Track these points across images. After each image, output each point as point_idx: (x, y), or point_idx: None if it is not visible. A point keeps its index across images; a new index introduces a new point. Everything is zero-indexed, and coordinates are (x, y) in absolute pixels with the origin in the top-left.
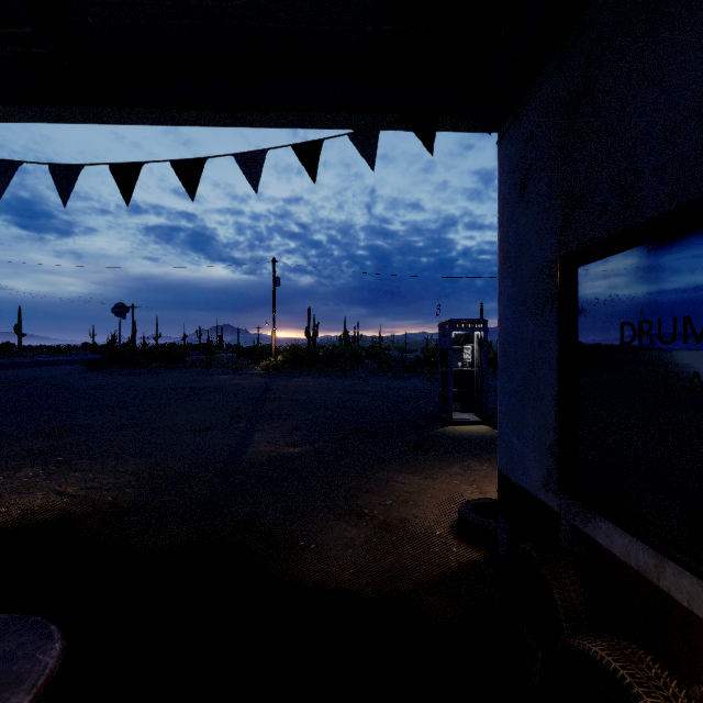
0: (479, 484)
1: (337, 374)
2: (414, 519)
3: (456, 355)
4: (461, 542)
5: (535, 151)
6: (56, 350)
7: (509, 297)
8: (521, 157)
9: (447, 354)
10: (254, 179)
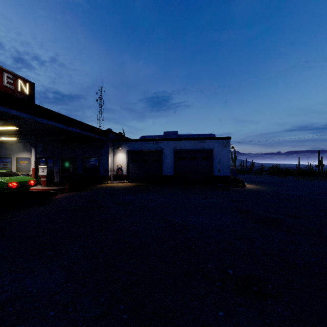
0: None
1: None
2: None
3: None
4: None
5: None
6: None
7: None
8: None
9: None
10: None
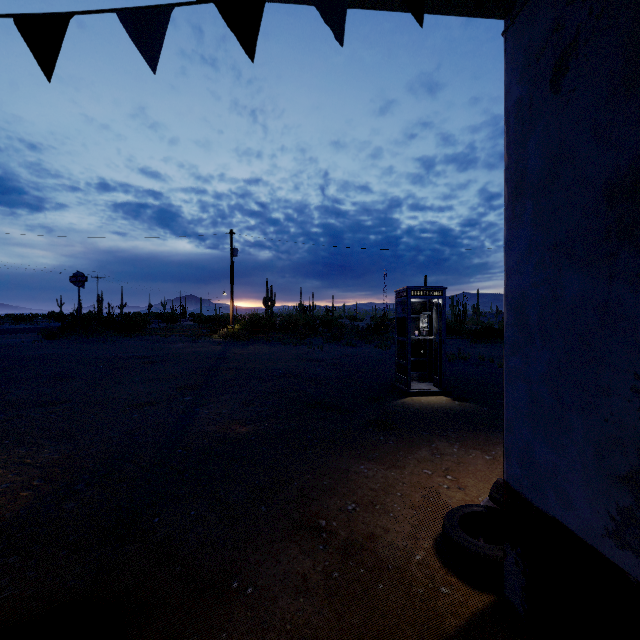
0: (454, 475)
1: (293, 341)
2: (385, 534)
3: (412, 323)
4: (452, 575)
5: (588, 6)
6: (19, 319)
7: (527, 241)
8: (554, 31)
9: (405, 322)
10: (150, 50)
